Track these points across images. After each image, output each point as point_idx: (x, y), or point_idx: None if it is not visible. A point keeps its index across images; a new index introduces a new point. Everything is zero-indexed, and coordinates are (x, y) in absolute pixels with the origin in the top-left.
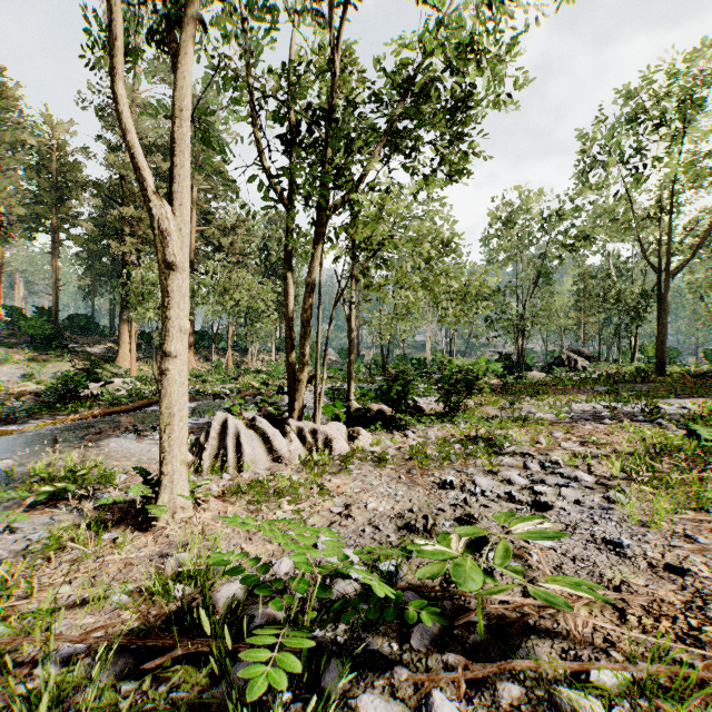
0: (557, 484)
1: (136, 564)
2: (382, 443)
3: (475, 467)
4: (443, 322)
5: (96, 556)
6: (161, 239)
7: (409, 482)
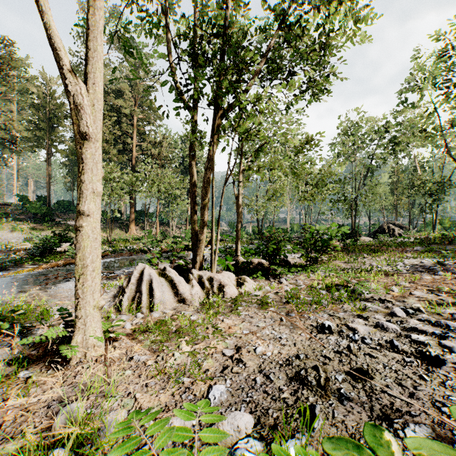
0: (433, 333)
1: (33, 412)
2: (263, 288)
3: (344, 312)
4: (303, 200)
5: (3, 398)
6: (76, 112)
7: (290, 324)
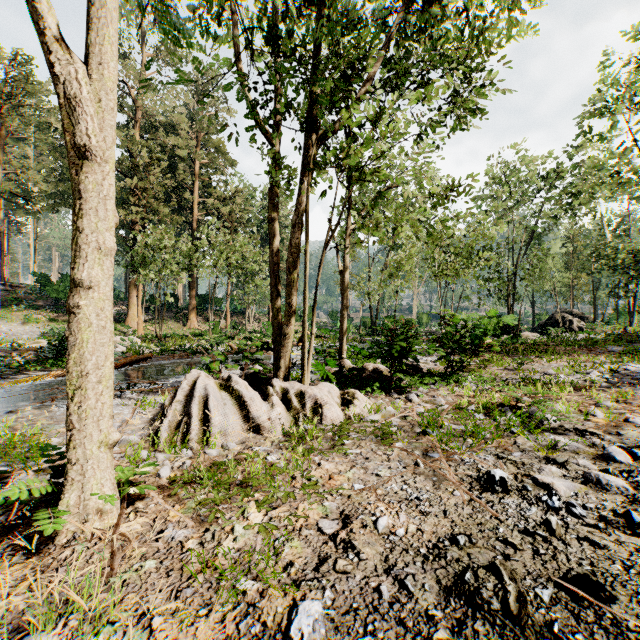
0: None
1: None
2: (382, 409)
3: (521, 451)
4: (440, 276)
5: None
6: (67, 111)
7: (432, 473)
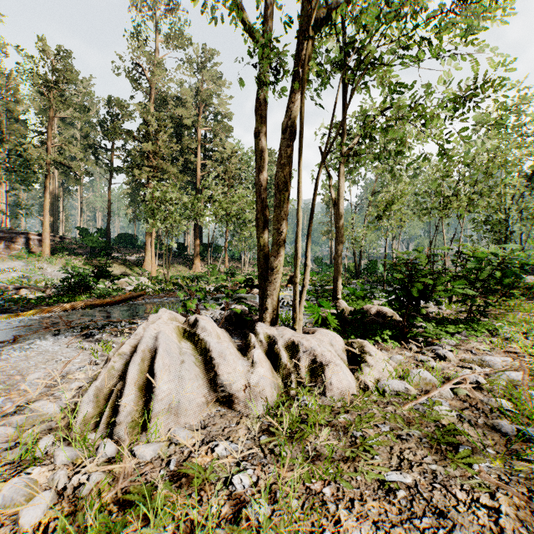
0: None
1: None
2: (411, 373)
3: None
4: (445, 210)
5: None
6: None
7: None
